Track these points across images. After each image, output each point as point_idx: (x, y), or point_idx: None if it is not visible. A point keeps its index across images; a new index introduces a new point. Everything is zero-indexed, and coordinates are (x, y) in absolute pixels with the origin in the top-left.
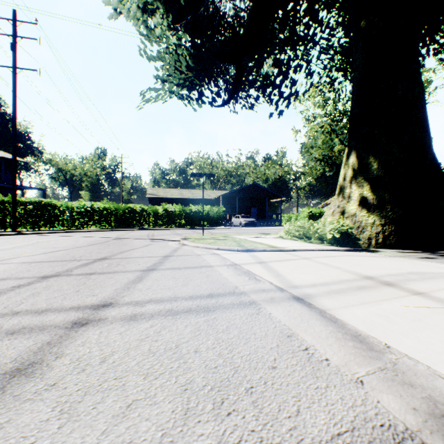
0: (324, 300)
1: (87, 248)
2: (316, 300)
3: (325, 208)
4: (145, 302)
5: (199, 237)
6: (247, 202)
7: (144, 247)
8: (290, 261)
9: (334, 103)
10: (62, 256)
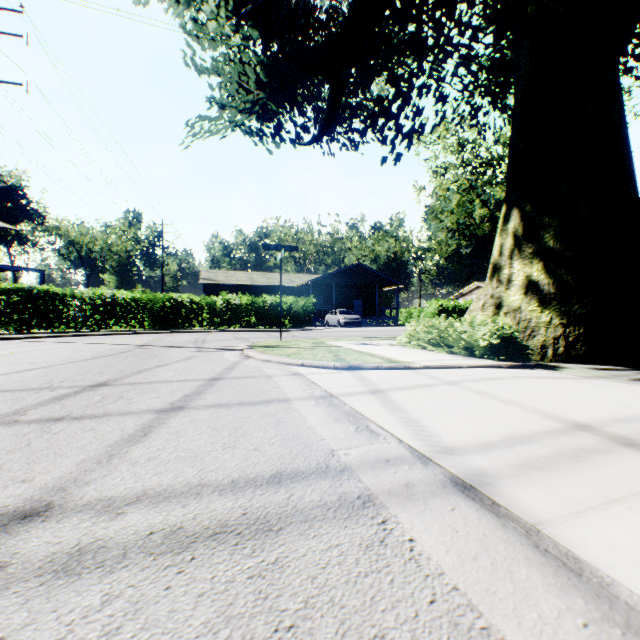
0: (520, 489)
1: (86, 364)
2: (503, 492)
3: (460, 300)
4: (128, 500)
5: (274, 344)
6: (348, 291)
7: (183, 361)
8: (425, 388)
9: (474, 148)
10: (30, 380)
